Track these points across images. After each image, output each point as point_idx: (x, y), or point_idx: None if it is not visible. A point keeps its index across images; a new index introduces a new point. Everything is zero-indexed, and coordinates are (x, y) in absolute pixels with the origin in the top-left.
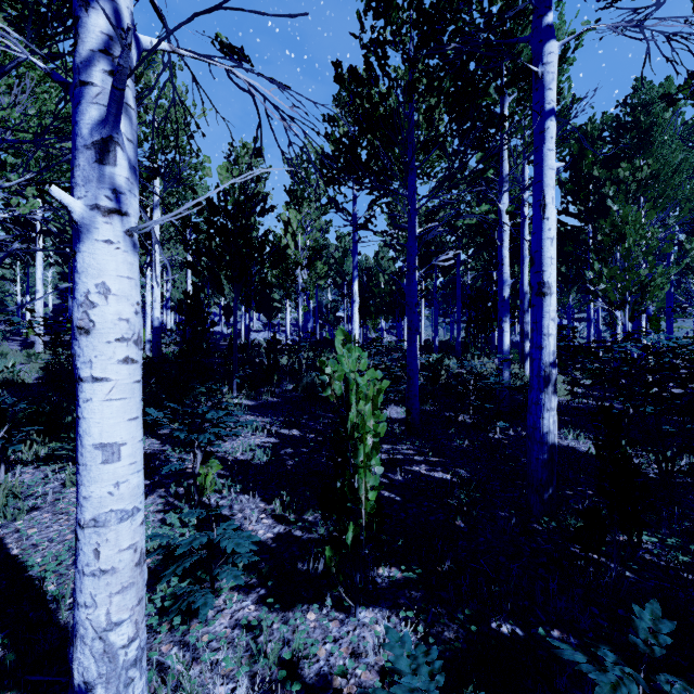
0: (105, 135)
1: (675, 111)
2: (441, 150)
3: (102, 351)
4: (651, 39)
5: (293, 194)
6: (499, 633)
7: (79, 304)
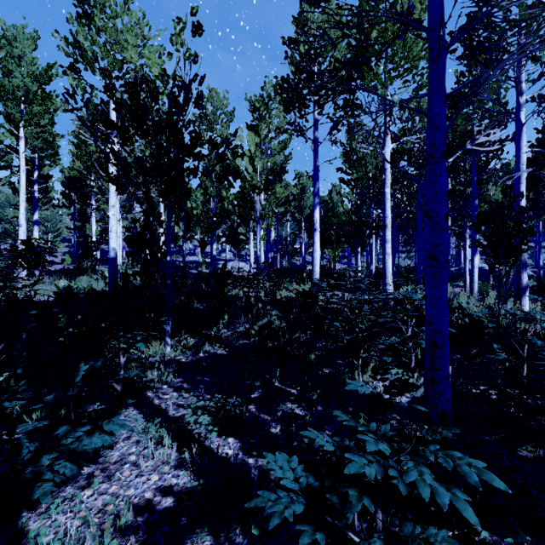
0: None
1: None
2: None
3: None
4: None
5: (254, 129)
6: None
7: None
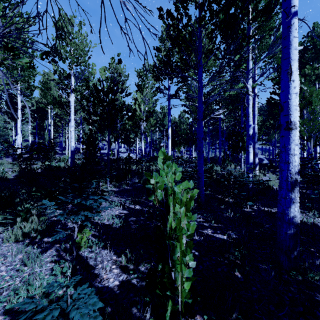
0: None
1: None
2: (215, 56)
3: None
4: None
5: (139, 86)
6: None
7: None
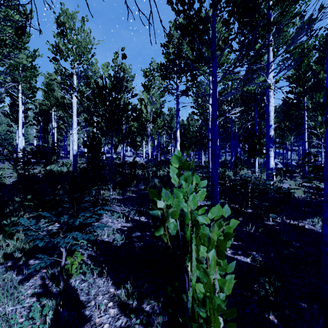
0: None
1: None
2: (231, 48)
3: None
4: None
5: (146, 87)
6: None
7: None
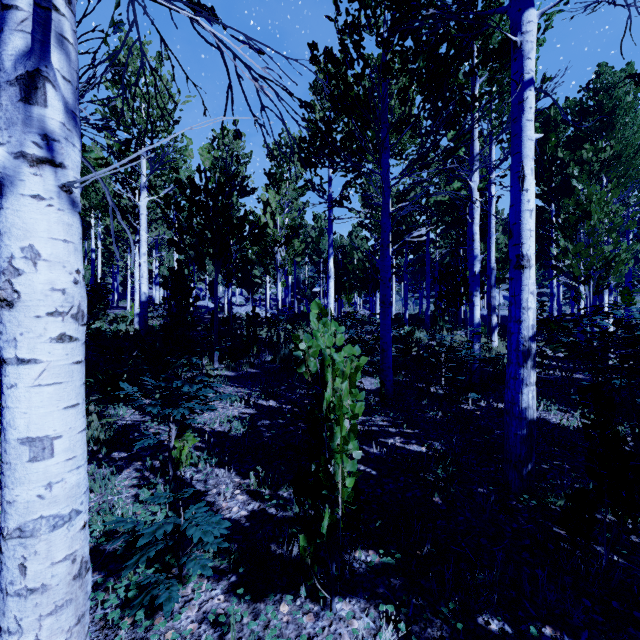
0: (31, 67)
1: (635, 95)
2: (414, 130)
3: (29, 328)
4: (634, 5)
5: (272, 177)
6: (486, 631)
7: (2, 271)
